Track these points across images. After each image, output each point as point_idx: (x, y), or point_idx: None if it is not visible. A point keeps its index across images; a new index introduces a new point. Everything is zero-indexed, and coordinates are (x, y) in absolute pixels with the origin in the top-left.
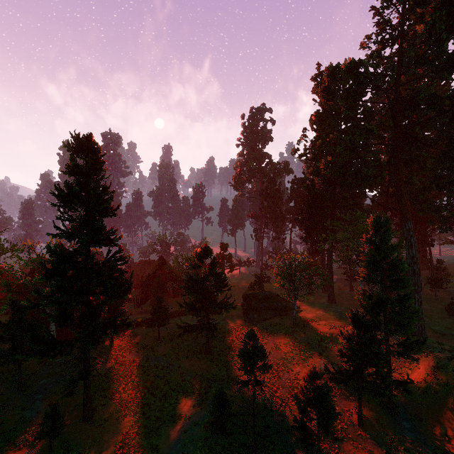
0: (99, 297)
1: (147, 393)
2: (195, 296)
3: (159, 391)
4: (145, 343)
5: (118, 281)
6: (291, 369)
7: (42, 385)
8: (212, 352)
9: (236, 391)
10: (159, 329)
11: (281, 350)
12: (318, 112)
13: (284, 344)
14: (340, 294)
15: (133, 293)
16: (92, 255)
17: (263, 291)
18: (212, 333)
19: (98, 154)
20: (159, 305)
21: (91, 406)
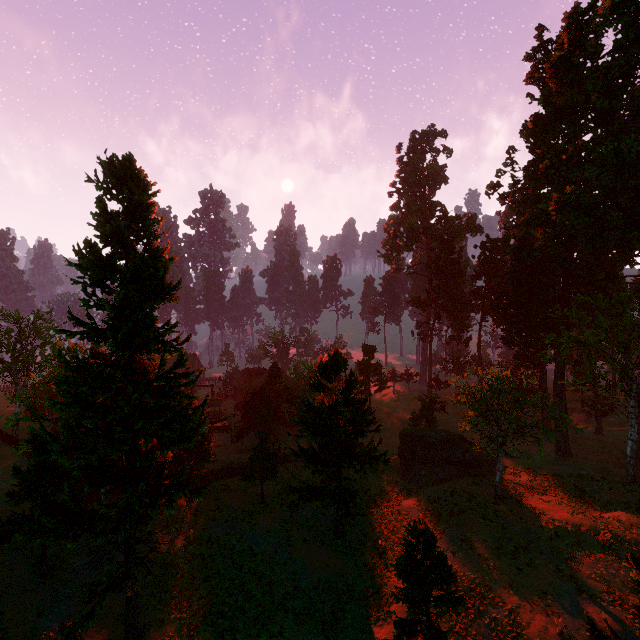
0: (149, 441)
1: (234, 606)
2: (318, 437)
3: (255, 604)
4: (240, 507)
5: (181, 414)
6: (502, 599)
7: (77, 570)
8: (347, 535)
9: (391, 632)
10: (262, 485)
11: (477, 551)
12: (539, 115)
13: (480, 538)
14: (577, 440)
15: (229, 419)
16: (144, 366)
17: (436, 429)
18: (346, 508)
19: (144, 193)
20: (261, 446)
21: (139, 626)
